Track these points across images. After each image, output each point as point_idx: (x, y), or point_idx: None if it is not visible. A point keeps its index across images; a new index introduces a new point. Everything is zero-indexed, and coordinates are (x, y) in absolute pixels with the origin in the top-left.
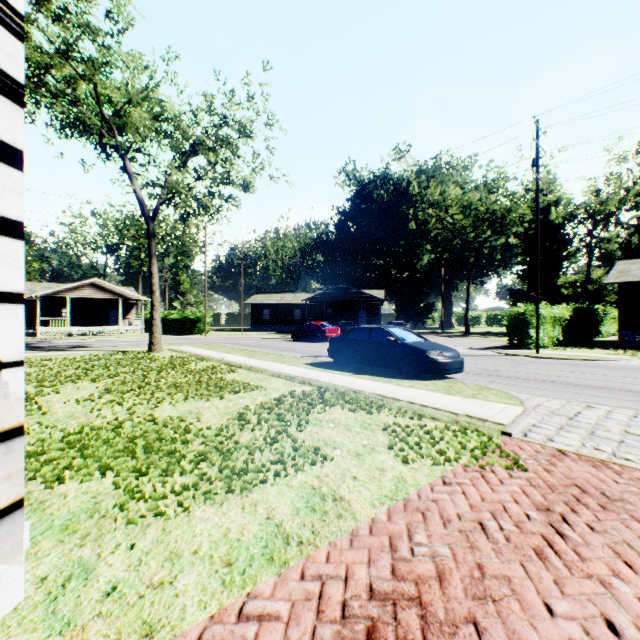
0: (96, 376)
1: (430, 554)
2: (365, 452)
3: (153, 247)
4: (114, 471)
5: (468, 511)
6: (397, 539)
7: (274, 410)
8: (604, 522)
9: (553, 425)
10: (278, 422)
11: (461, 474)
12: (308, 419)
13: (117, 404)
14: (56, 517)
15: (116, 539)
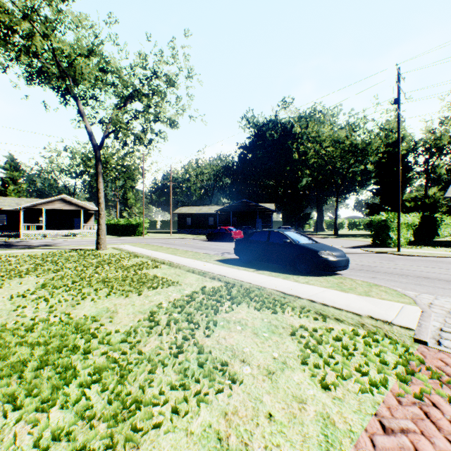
0: (42, 271)
1: None
2: (277, 368)
3: (99, 169)
4: None
5: None
6: None
7: (185, 308)
8: None
9: None
10: (187, 323)
11: (398, 410)
12: (216, 320)
13: (45, 300)
14: None
15: None
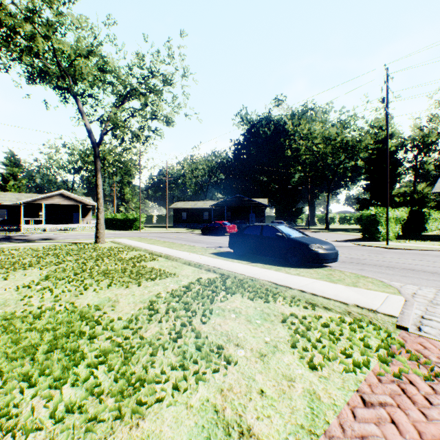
0: (45, 264)
1: None
2: (268, 351)
3: (98, 165)
4: (2, 380)
5: None
6: None
7: (182, 298)
8: None
9: None
10: (184, 312)
11: (378, 387)
12: (212, 309)
13: (49, 291)
14: None
15: None
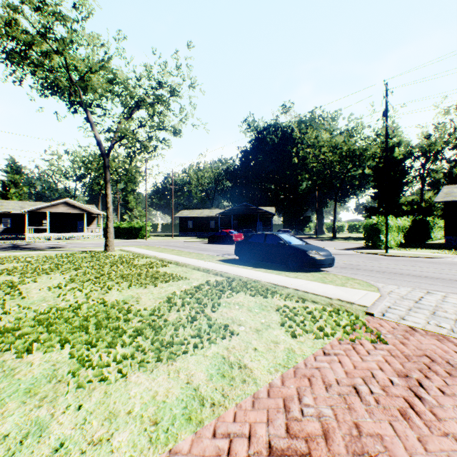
0: (65, 269)
1: (316, 414)
2: (263, 328)
3: (108, 175)
4: (71, 343)
5: (344, 377)
6: (289, 401)
7: (194, 295)
8: (452, 387)
9: (404, 307)
10: (197, 304)
11: (337, 346)
12: (220, 302)
13: (78, 290)
14: (22, 382)
15: (67, 401)
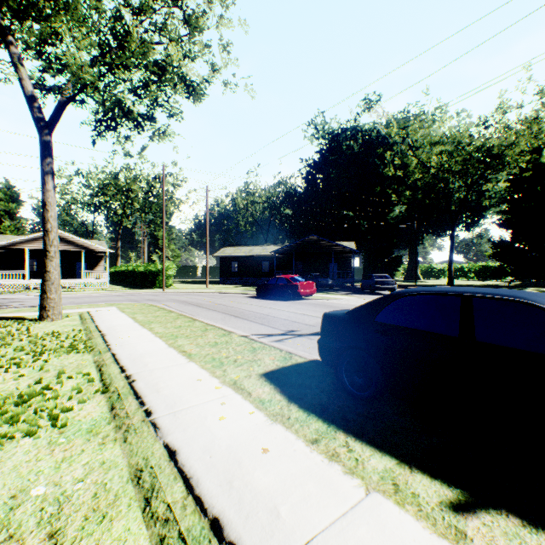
0: None
1: None
2: None
3: (47, 166)
4: None
5: None
6: None
7: None
8: None
9: None
10: None
11: None
12: None
13: None
14: None
15: None
